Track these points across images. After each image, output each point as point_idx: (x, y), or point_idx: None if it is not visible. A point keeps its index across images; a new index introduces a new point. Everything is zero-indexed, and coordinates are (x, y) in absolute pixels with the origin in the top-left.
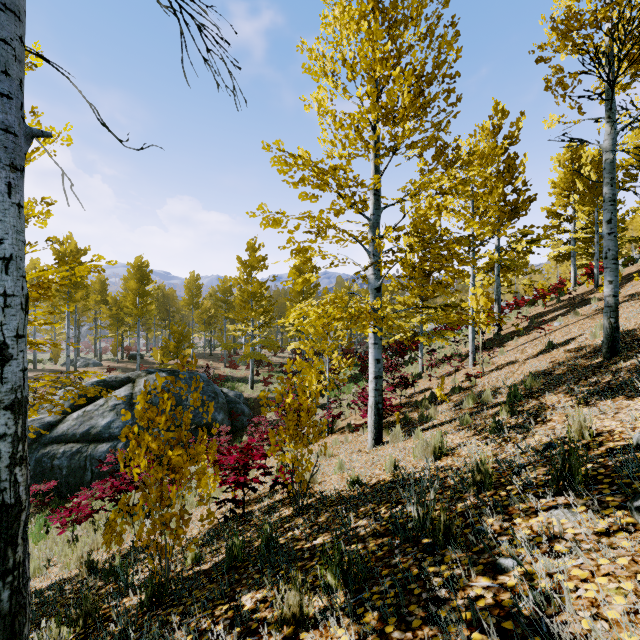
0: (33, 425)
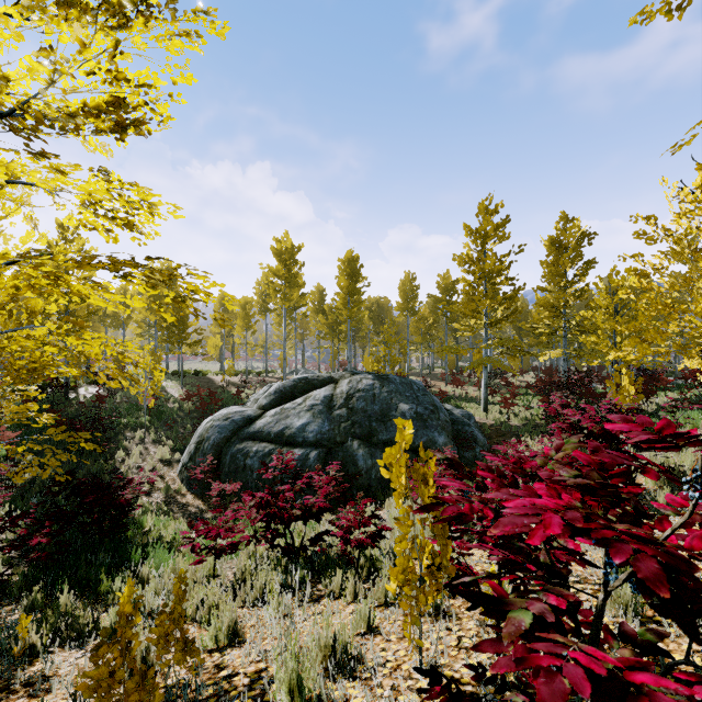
0: (235, 417)
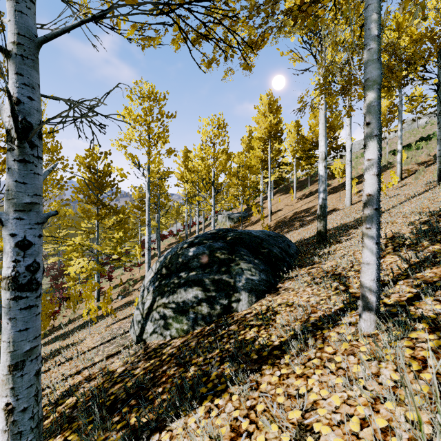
0: None
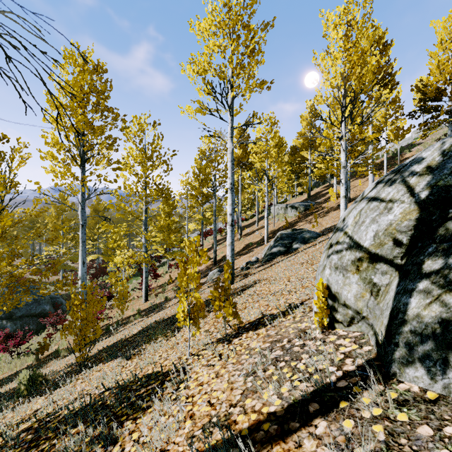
0: None
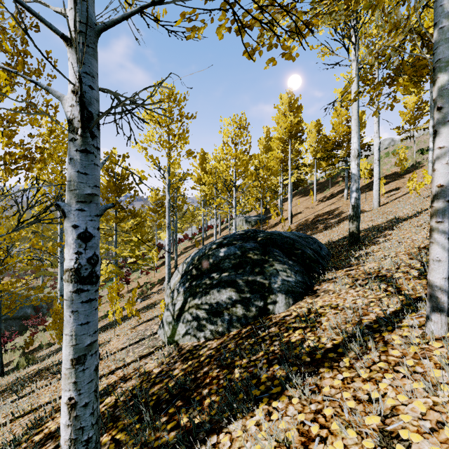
0: None
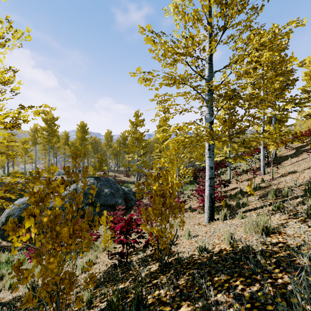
0: None
